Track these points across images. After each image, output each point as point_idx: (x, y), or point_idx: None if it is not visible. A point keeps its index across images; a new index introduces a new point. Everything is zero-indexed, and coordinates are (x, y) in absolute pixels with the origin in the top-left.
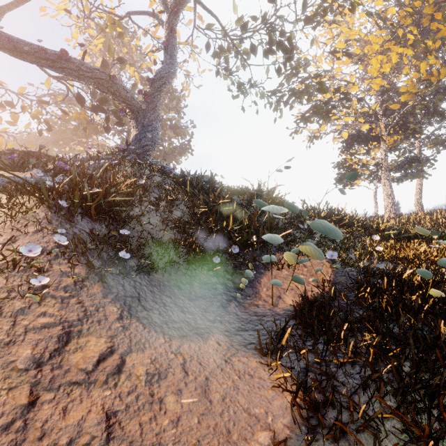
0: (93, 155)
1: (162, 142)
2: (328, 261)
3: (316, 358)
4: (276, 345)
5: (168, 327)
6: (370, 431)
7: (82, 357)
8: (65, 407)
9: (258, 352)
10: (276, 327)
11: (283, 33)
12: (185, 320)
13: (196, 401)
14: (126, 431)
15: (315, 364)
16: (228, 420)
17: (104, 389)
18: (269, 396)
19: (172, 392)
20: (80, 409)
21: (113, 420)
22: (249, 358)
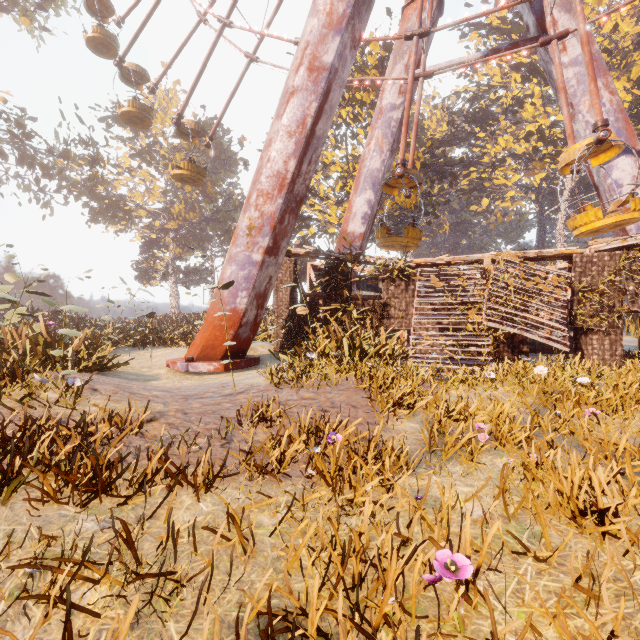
0: None
1: None
2: None
3: None
4: None
5: None
6: None
7: None
8: None
9: None
10: None
11: (34, 158)
12: None
13: None
14: None
15: None
16: None
17: None
18: None
19: None
20: None
21: None
22: None
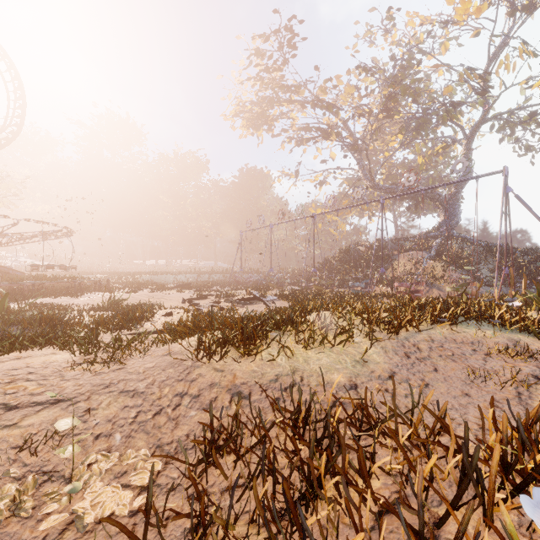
0: (423, 235)
1: None
2: None
3: None
4: None
5: None
6: None
7: None
8: None
9: None
10: None
11: None
12: None
13: None
14: None
15: None
16: None
17: None
18: None
19: None
20: None
21: None
22: None
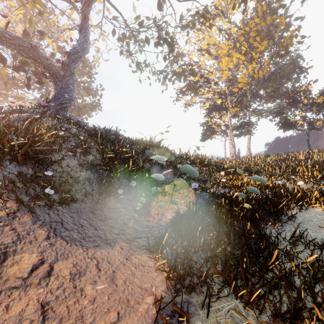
0: (16, 108)
1: (76, 99)
2: (193, 189)
3: (182, 250)
4: (159, 245)
5: (85, 241)
6: (207, 284)
7: (18, 269)
8: (7, 305)
9: (148, 250)
10: (159, 234)
11: (167, 33)
12: (97, 235)
13: (106, 286)
14: (57, 313)
15: (182, 254)
16: (128, 294)
17: (38, 288)
18: (154, 276)
19: (89, 283)
20: (20, 304)
21: (47, 307)
22: (142, 255)
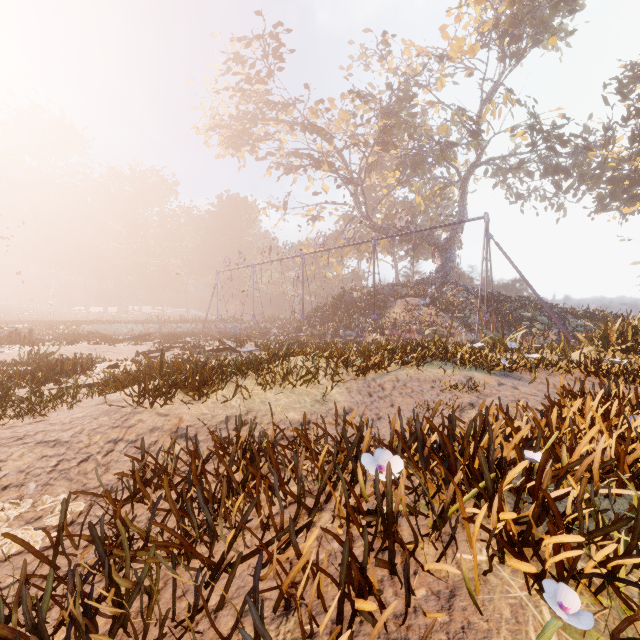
0: (420, 281)
1: None
2: (555, 333)
3: None
4: None
5: None
6: None
7: None
8: None
9: None
10: None
11: (557, 165)
12: None
13: None
14: None
15: None
16: None
17: None
18: None
19: None
20: None
21: None
22: None
